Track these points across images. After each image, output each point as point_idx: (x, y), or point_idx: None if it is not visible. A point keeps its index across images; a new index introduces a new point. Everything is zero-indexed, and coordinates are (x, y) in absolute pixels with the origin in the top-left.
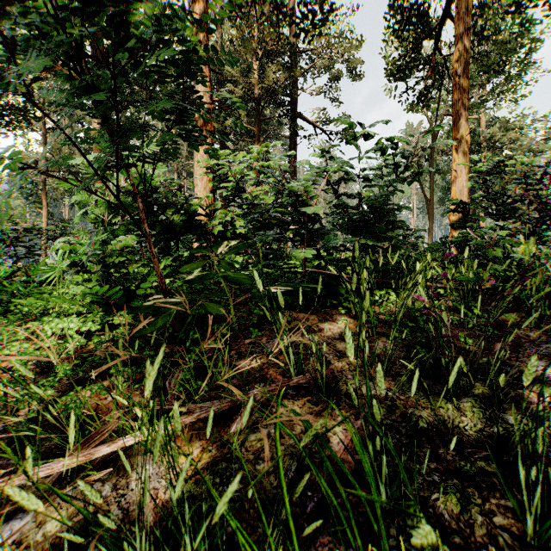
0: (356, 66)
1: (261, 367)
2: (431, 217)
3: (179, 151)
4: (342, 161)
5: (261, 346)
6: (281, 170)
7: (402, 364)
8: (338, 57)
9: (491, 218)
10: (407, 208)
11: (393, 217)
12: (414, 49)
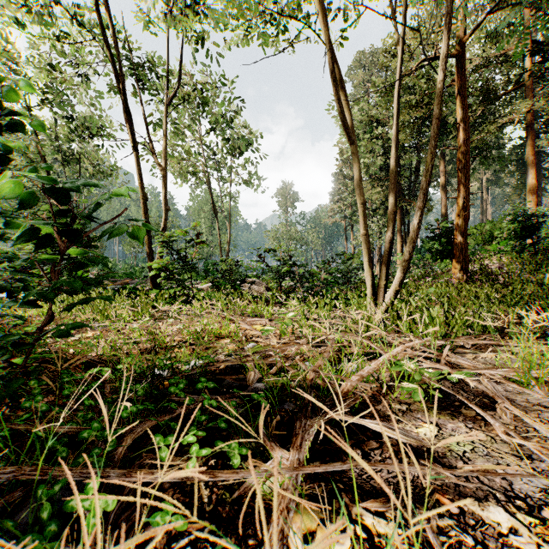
0: None
1: None
2: None
3: None
4: None
5: None
6: None
7: None
8: None
9: None
10: None
11: None
12: None
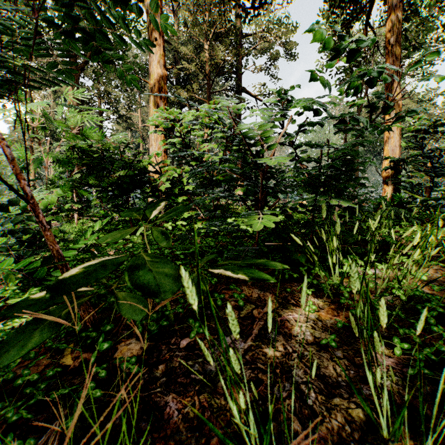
0: (292, 48)
1: (198, 418)
2: (357, 175)
3: (144, 121)
4: (309, 98)
5: (202, 356)
6: (230, 125)
7: (440, 420)
8: (276, 40)
9: (426, 175)
10: (372, 163)
11: (364, 172)
12: (347, 24)
